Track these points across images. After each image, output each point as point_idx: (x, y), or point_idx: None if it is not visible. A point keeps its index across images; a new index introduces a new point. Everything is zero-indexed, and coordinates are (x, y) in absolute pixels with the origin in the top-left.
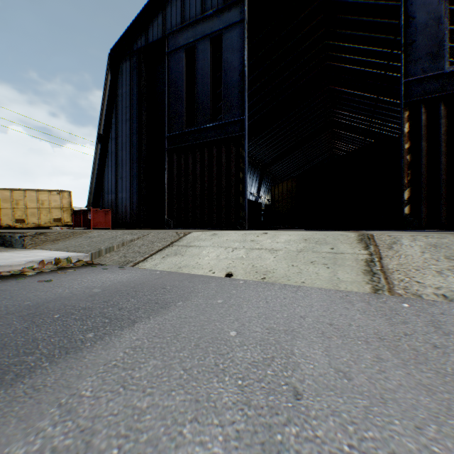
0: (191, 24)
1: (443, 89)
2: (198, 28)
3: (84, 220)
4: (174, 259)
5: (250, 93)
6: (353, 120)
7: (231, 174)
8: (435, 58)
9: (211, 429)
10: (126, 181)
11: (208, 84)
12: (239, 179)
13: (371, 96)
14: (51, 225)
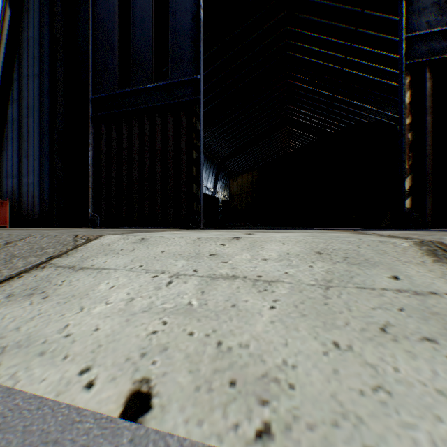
0: None
1: None
2: None
3: None
4: (16, 311)
5: (207, 74)
6: (308, 119)
7: (181, 153)
8: (442, 10)
9: None
10: (34, 160)
11: (150, 30)
12: (192, 159)
13: (326, 93)
14: None
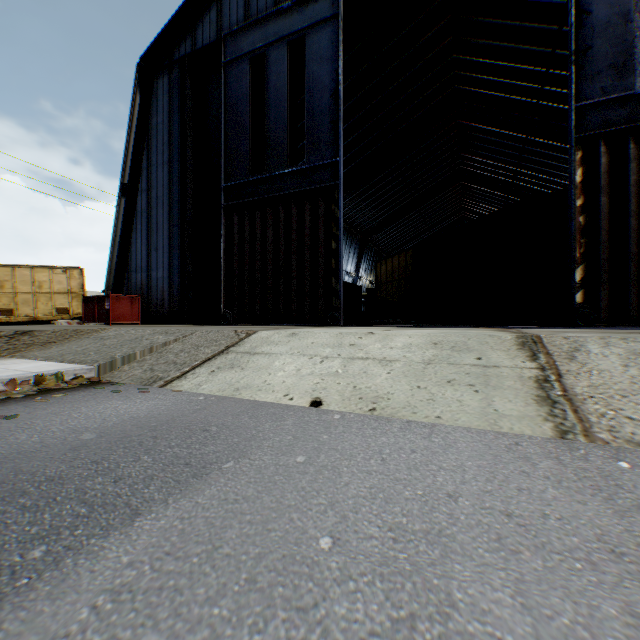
0: (260, 21)
1: (632, 117)
2: (270, 26)
3: (100, 311)
4: (229, 374)
5: (346, 128)
6: (491, 170)
7: (319, 244)
8: (621, 72)
9: None
10: (163, 253)
11: (285, 110)
12: (330, 250)
13: (517, 135)
14: (53, 319)
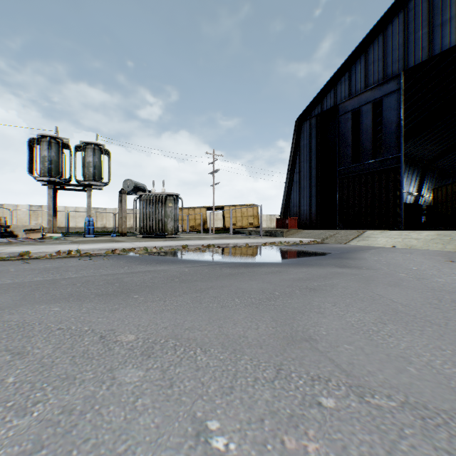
0: (357, 95)
1: None
2: (362, 97)
3: (283, 224)
4: (363, 242)
5: (406, 106)
6: None
7: (389, 193)
8: None
9: (395, 253)
10: (306, 199)
11: (370, 134)
12: (395, 196)
13: None
14: (247, 227)
